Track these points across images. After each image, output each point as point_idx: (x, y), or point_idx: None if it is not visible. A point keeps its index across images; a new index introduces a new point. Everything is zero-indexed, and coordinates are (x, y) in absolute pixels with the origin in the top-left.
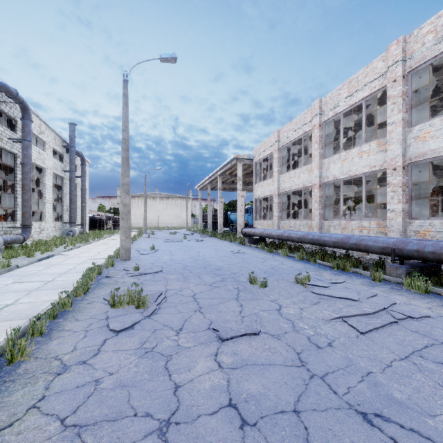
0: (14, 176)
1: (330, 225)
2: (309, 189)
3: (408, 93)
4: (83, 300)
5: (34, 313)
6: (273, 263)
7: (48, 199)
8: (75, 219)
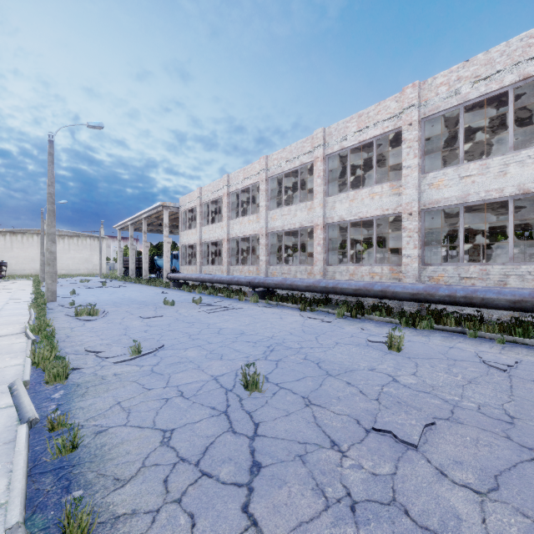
0: None
1: (234, 270)
2: None
3: (269, 190)
4: (48, 317)
5: (21, 322)
6: (187, 297)
7: None
8: None
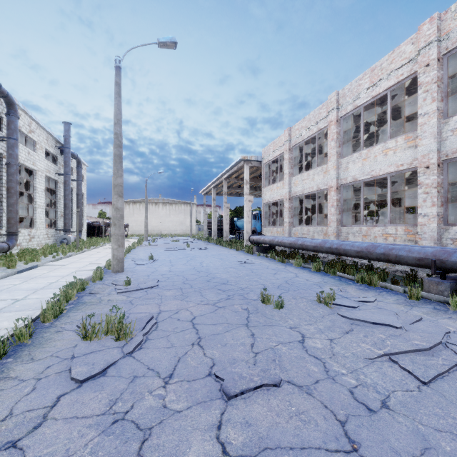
0: None
1: (349, 232)
2: (322, 193)
3: (444, 78)
4: (51, 327)
5: None
6: (286, 275)
7: (40, 203)
8: (71, 225)
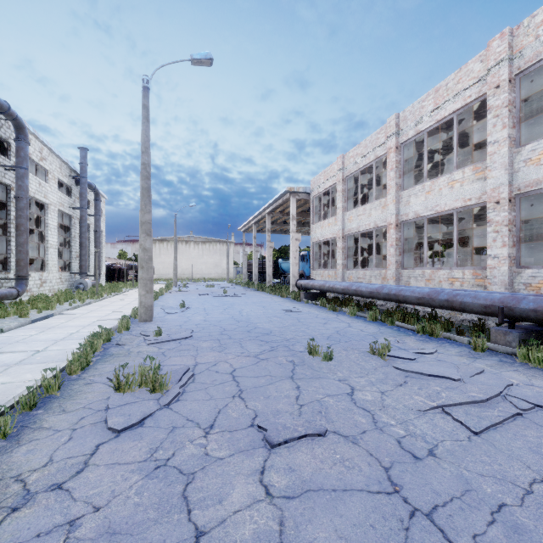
0: (7, 213)
1: (410, 275)
2: (381, 230)
3: (516, 102)
4: (79, 380)
5: (5, 401)
6: (337, 325)
7: (52, 242)
8: (88, 268)
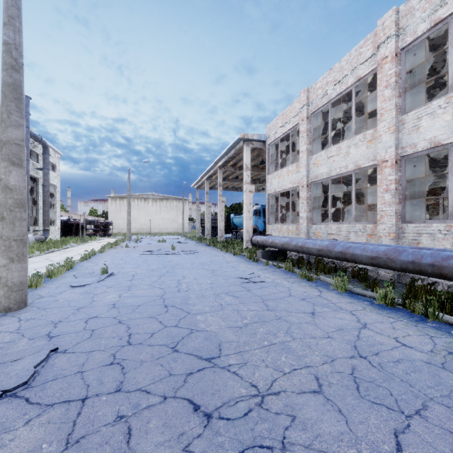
0: None
1: (421, 231)
2: (351, 178)
3: None
4: None
5: None
6: (339, 321)
7: None
8: (37, 222)
